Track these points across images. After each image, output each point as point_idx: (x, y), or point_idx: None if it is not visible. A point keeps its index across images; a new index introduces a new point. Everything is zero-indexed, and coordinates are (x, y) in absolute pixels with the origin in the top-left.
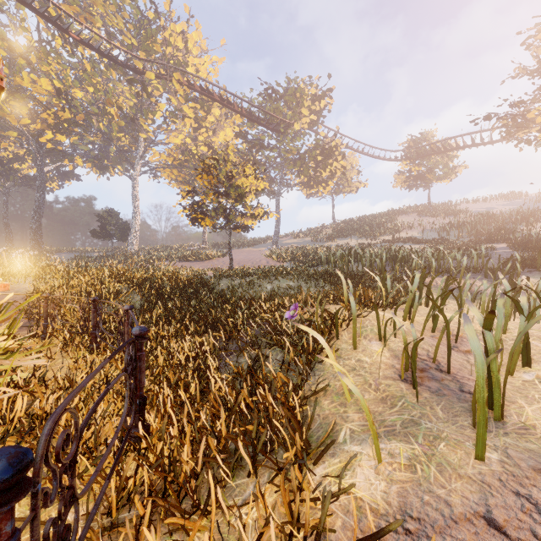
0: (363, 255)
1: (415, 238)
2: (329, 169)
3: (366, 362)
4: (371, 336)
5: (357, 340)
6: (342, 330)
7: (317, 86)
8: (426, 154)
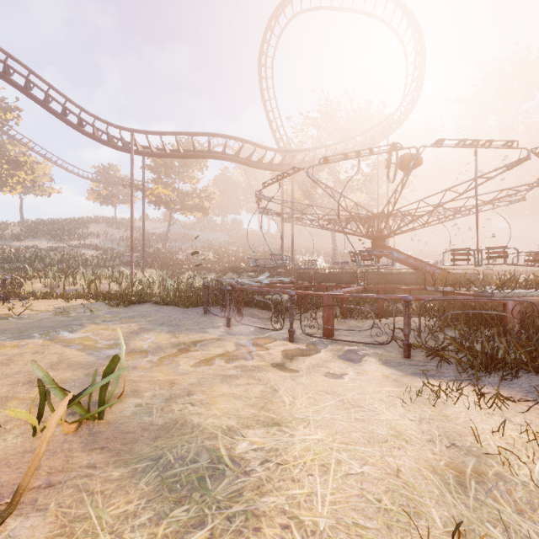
0: (46, 258)
1: (96, 246)
2: (17, 178)
3: (35, 287)
4: (38, 283)
5: (33, 284)
6: (28, 282)
7: (3, 100)
8: (112, 183)
